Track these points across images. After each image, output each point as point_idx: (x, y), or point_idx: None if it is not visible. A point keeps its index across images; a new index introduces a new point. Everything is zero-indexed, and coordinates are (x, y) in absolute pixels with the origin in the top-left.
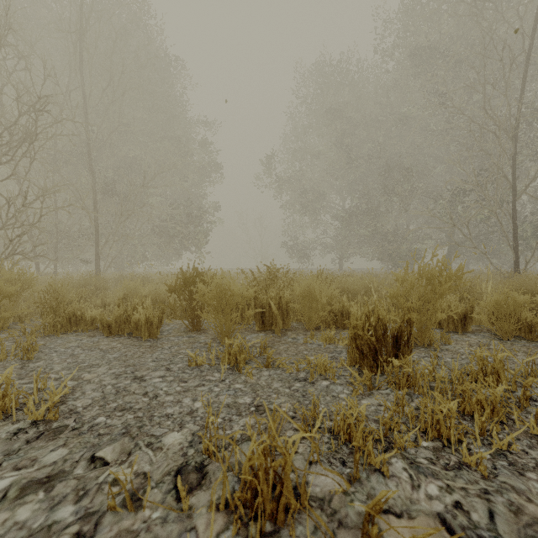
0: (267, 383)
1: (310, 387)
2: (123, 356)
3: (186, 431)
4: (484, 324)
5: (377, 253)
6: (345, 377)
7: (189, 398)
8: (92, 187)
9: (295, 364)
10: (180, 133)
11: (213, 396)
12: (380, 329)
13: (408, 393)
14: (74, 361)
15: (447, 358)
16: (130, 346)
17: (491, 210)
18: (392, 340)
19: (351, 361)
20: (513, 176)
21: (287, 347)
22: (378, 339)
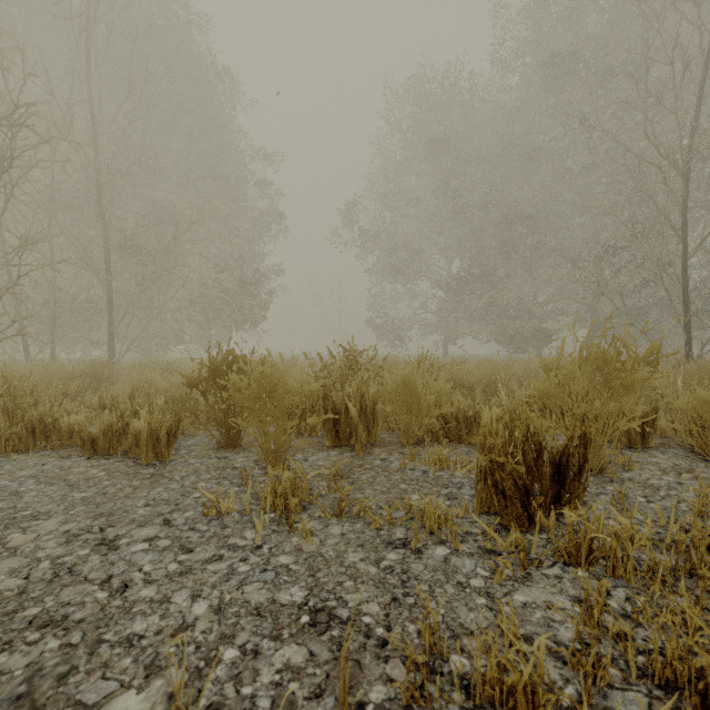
0: (337, 553)
1: (415, 561)
2: (99, 494)
3: (154, 690)
4: (668, 435)
5: (494, 333)
6: (476, 539)
7: (187, 590)
8: (104, 241)
9: (387, 513)
10: (228, 170)
11: (234, 585)
12: (530, 450)
13: (597, 576)
14: (11, 505)
15: (637, 496)
16: (119, 476)
17: (654, 273)
18: (551, 470)
19: (482, 504)
20: (683, 227)
21: (373, 476)
22: (527, 467)
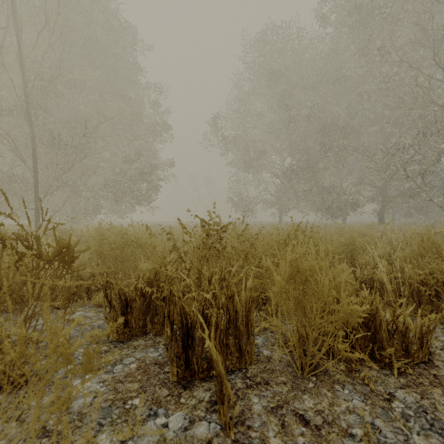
0: None
1: None
2: None
3: None
4: None
5: (313, 208)
6: None
7: None
8: (31, 137)
9: None
10: (132, 94)
11: None
12: None
13: None
14: None
15: None
16: None
17: None
18: None
19: None
20: None
21: None
22: None
